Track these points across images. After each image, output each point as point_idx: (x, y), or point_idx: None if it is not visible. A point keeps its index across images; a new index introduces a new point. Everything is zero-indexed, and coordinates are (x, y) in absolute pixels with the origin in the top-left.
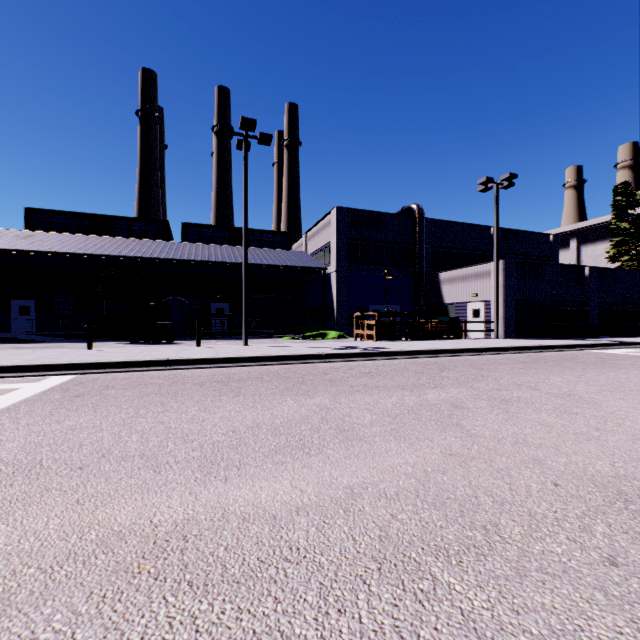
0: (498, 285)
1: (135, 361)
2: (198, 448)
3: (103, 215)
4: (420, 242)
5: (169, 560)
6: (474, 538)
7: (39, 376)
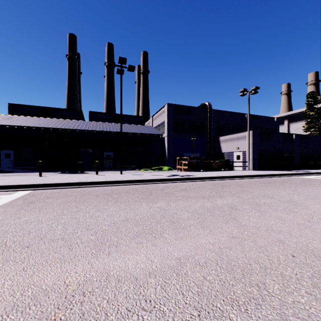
0: (249, 143)
1: (63, 183)
2: (94, 234)
3: (48, 107)
4: (210, 121)
5: (73, 310)
6: (252, 292)
7: (12, 191)
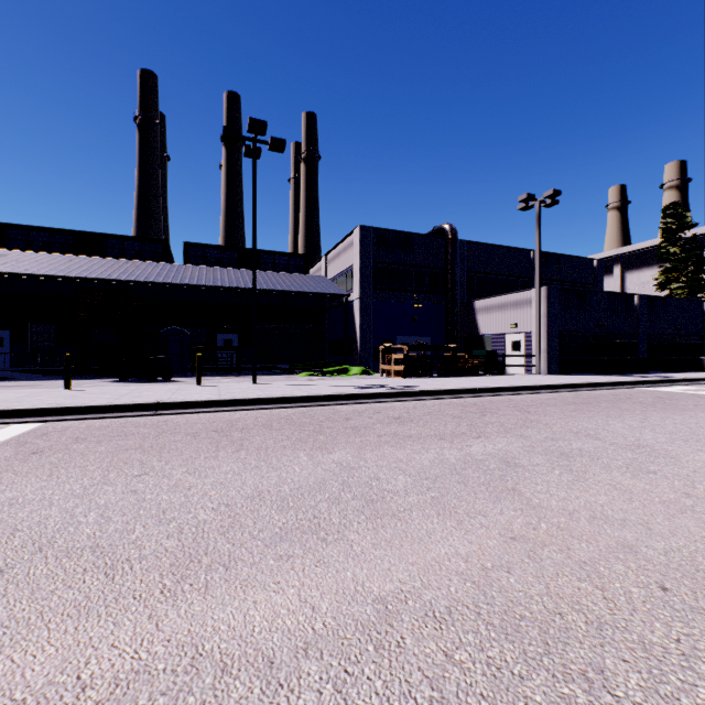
0: (540, 315)
1: (118, 405)
2: (175, 533)
3: (91, 232)
4: (453, 266)
5: None
6: (574, 700)
7: None
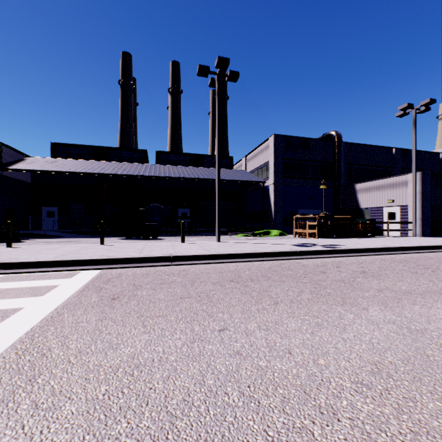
0: (416, 192)
1: (146, 257)
2: None
3: (102, 146)
4: (339, 160)
5: None
6: None
7: (70, 270)
